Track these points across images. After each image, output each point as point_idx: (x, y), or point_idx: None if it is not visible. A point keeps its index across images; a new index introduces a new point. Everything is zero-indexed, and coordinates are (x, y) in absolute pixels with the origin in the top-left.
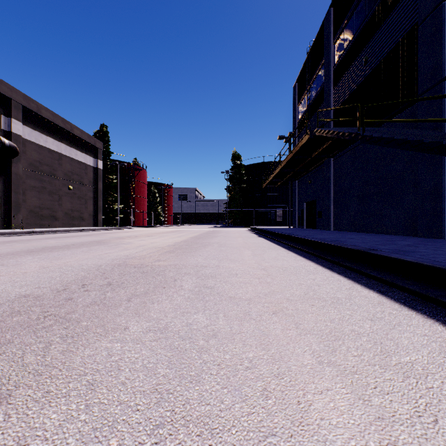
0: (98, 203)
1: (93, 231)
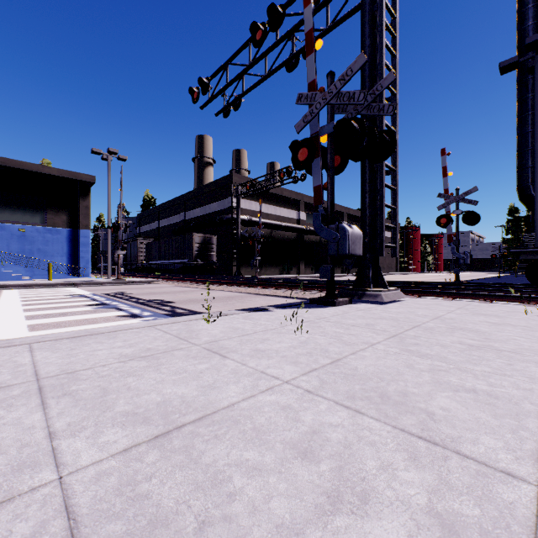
0: (397, 259)
1: (404, 274)
